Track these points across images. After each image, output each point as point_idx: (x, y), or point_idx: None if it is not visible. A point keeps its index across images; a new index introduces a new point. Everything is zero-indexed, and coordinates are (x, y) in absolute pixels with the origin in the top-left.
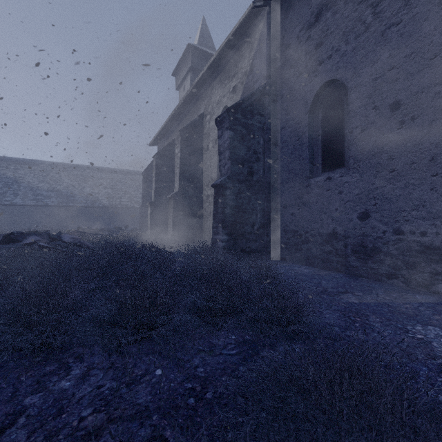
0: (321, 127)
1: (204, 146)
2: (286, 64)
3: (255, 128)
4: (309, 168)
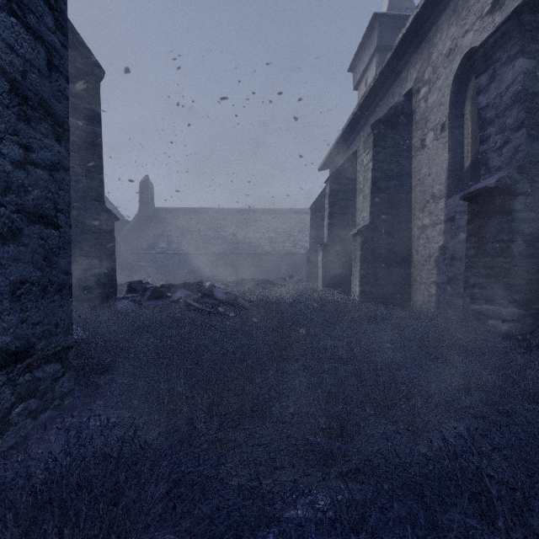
0: None
1: (413, 144)
2: None
3: None
4: None
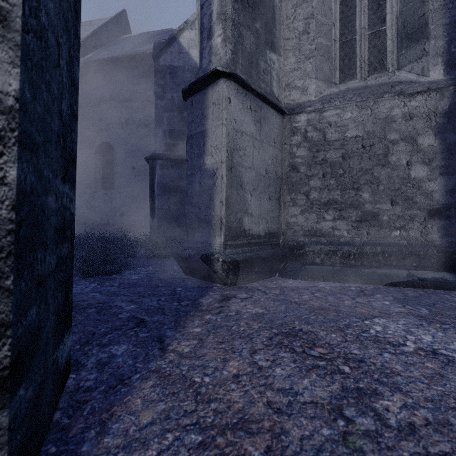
0: (102, 164)
1: None
2: (79, 117)
3: None
4: (95, 186)
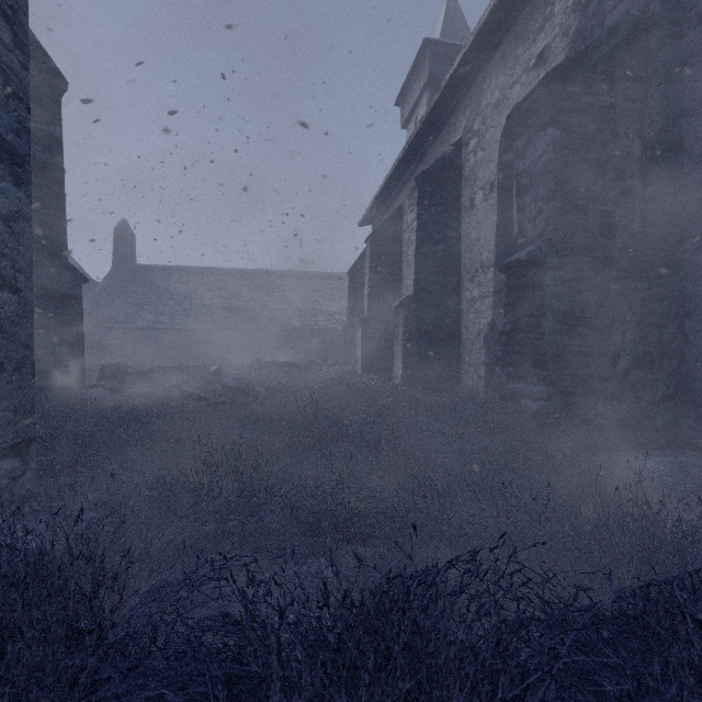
0: None
1: (462, 203)
2: None
3: (618, 116)
4: None
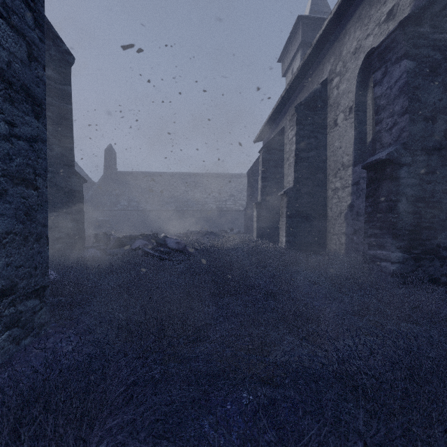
0: None
1: (328, 123)
2: None
3: None
4: None
